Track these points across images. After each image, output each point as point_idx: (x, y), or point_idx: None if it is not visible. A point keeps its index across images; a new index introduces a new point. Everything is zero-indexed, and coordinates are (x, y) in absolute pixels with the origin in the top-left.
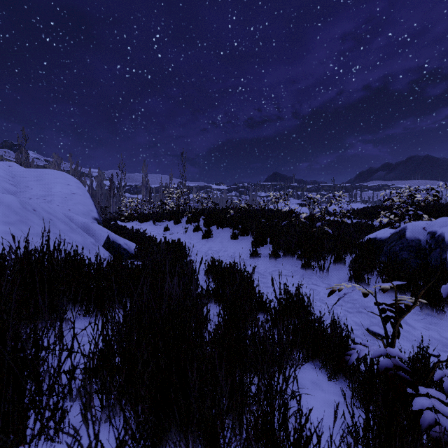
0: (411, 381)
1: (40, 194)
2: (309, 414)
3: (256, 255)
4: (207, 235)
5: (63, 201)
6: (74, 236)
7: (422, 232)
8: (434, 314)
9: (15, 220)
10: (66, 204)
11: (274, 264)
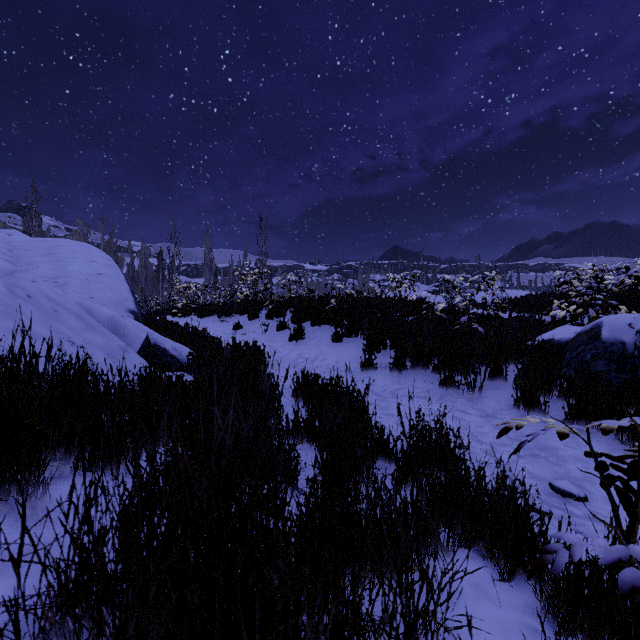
0: None
1: (50, 274)
2: None
3: (370, 365)
4: (297, 336)
5: (83, 286)
6: (91, 337)
7: (627, 331)
8: None
9: None
10: (88, 290)
11: (398, 380)
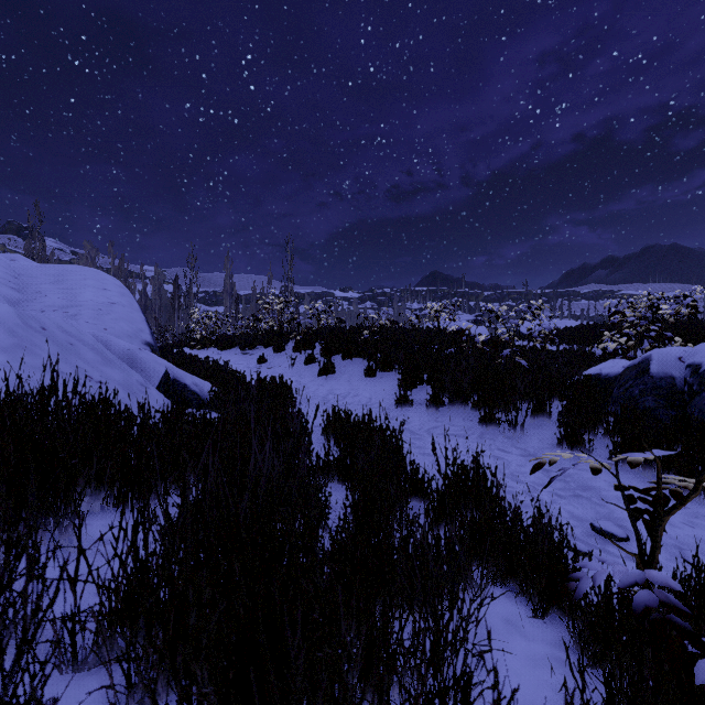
0: (693, 632)
1: (60, 304)
2: (512, 698)
3: (406, 401)
4: (327, 370)
5: (95, 316)
6: (109, 372)
7: (677, 365)
8: (701, 500)
9: (10, 345)
10: (101, 320)
11: (435, 417)
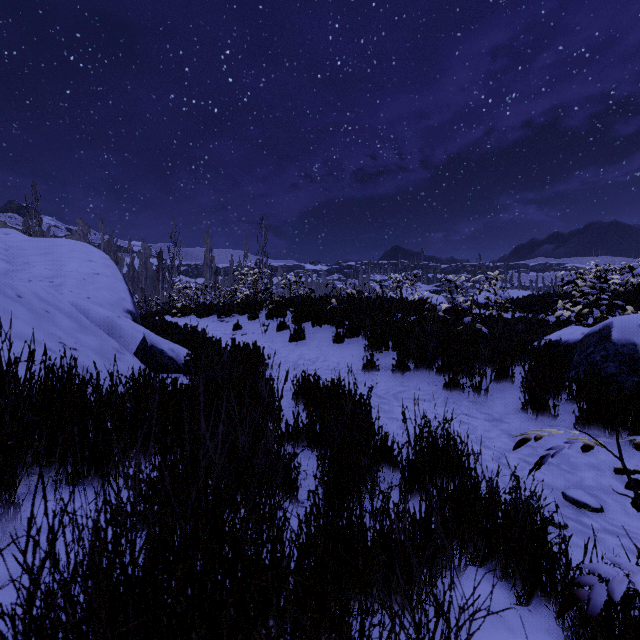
0: None
1: (46, 274)
2: None
3: (372, 367)
4: (297, 336)
5: (79, 285)
6: (84, 339)
7: (639, 332)
8: None
9: None
10: (85, 290)
11: (401, 382)
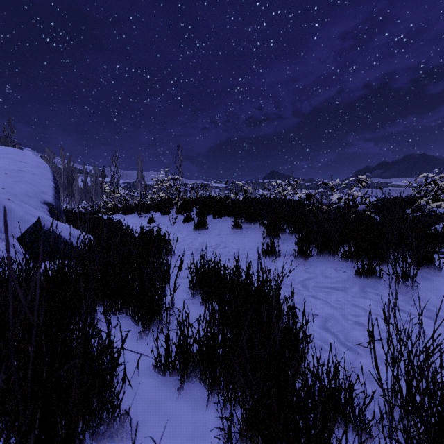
0: None
1: None
2: None
3: (273, 252)
4: (200, 226)
5: None
6: None
7: None
8: None
9: None
10: (2, 181)
11: (305, 268)
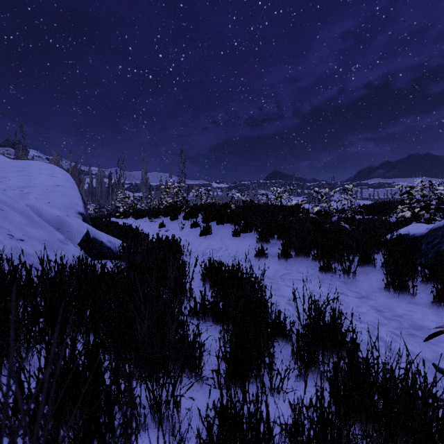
0: None
1: (18, 185)
2: None
3: (262, 254)
4: (206, 232)
5: (43, 193)
6: (33, 232)
7: None
8: None
9: None
10: (46, 197)
11: (285, 266)
